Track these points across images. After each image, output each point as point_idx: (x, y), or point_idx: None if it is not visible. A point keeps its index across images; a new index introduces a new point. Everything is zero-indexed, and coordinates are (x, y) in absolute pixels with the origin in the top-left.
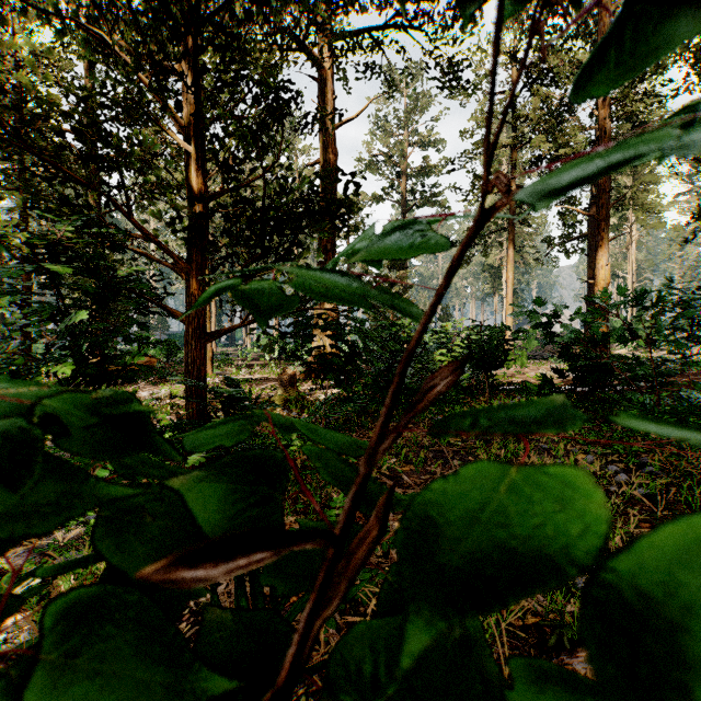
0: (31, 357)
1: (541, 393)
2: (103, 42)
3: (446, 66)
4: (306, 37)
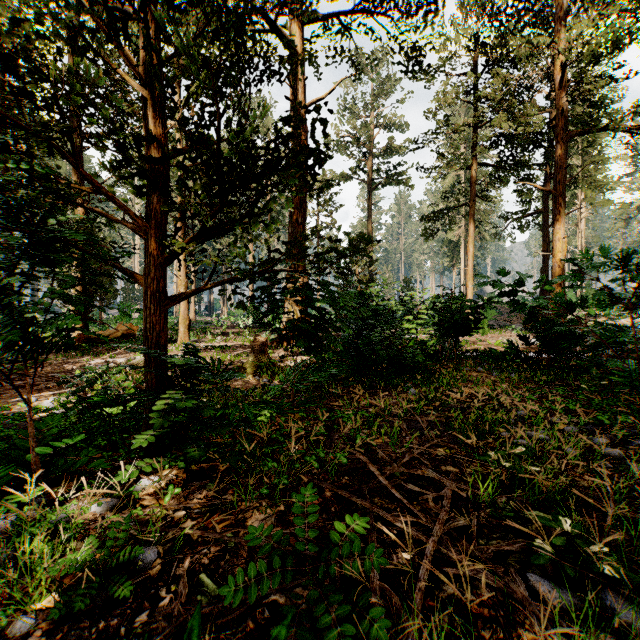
0: None
1: (507, 360)
2: None
3: (411, 48)
4: None
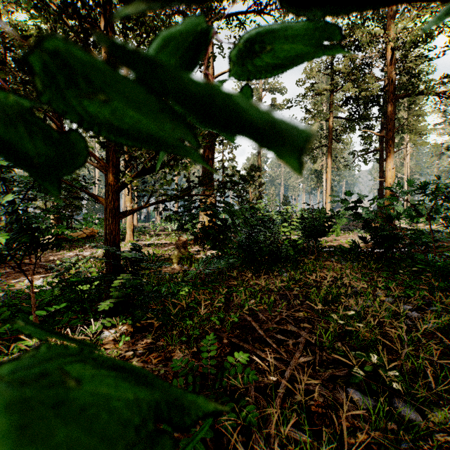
0: None
1: (351, 253)
2: (41, 0)
3: None
4: None
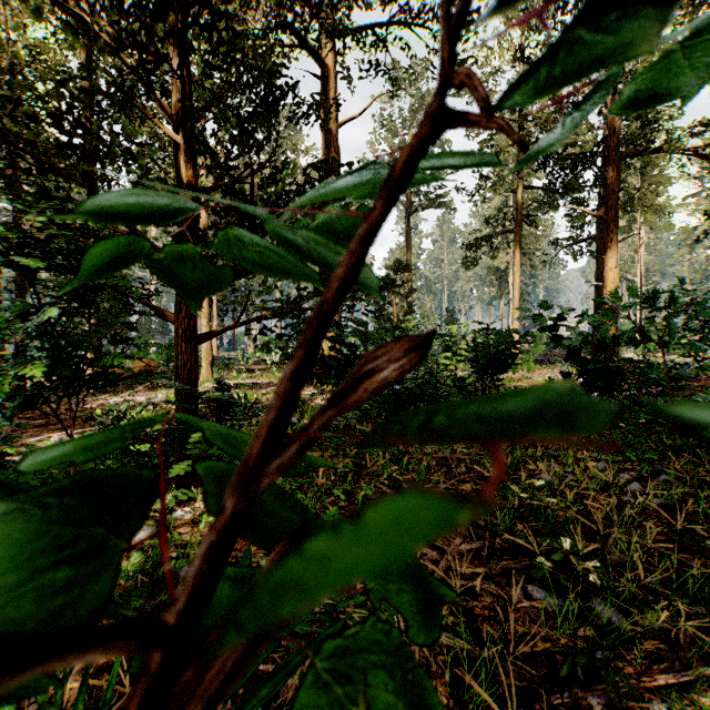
0: (1, 359)
1: None
2: (85, 24)
3: None
4: (301, 21)
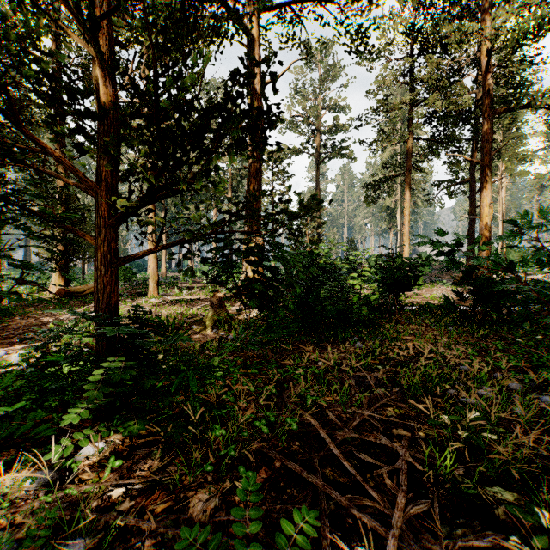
0: None
1: (443, 313)
2: None
3: (355, 35)
4: None
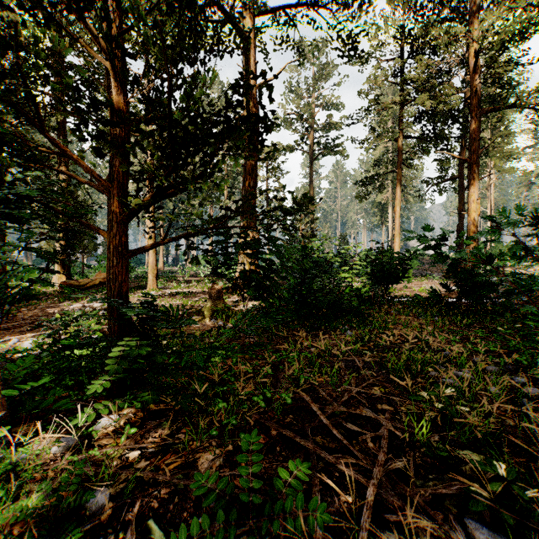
0: None
1: (430, 305)
2: None
3: (347, 37)
4: None
